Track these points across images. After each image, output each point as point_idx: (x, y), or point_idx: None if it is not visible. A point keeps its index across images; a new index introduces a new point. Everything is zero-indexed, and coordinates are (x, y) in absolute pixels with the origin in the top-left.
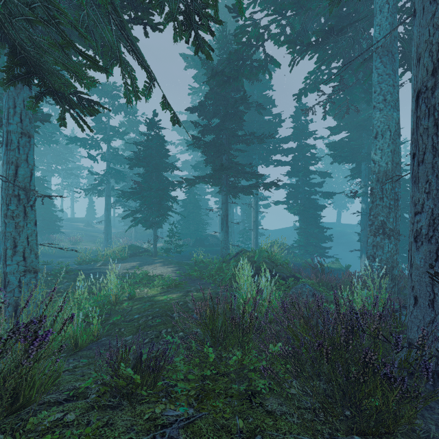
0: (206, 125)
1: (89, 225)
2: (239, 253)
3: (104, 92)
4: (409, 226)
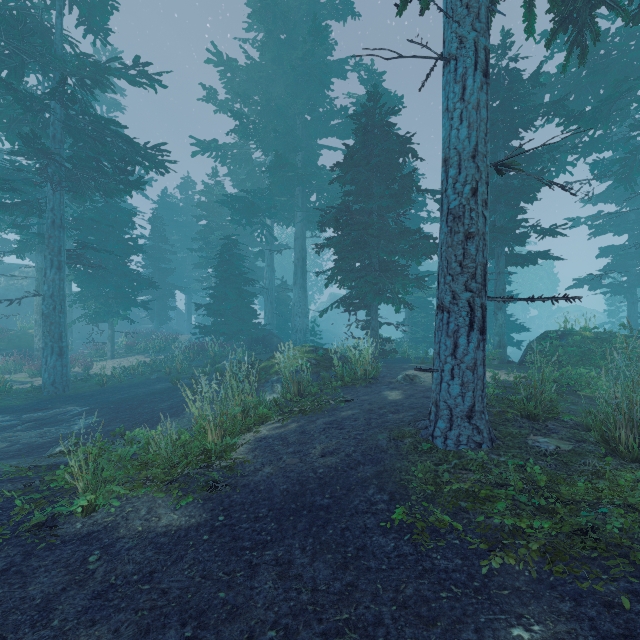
0: (510, 159)
1: None
2: (558, 335)
3: None
4: None
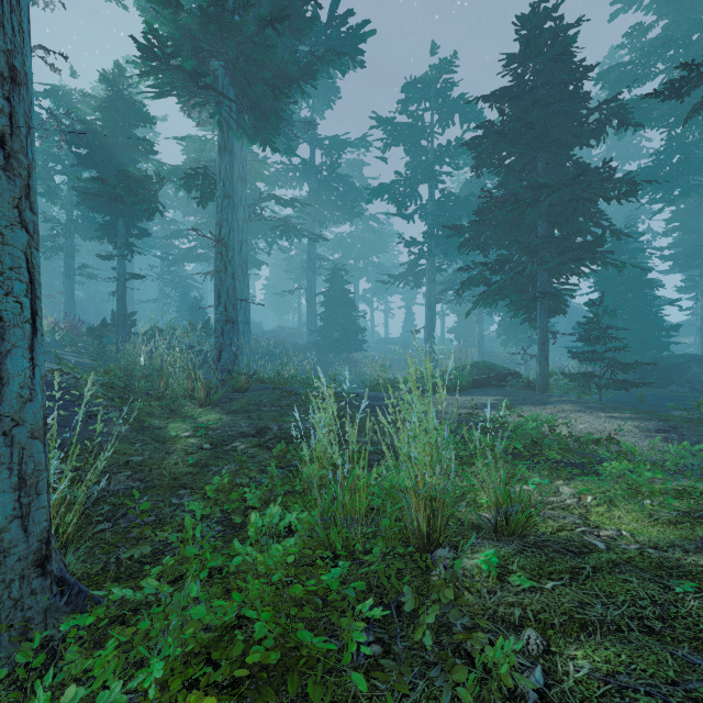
0: None
1: (405, 347)
2: None
3: (424, 86)
4: None
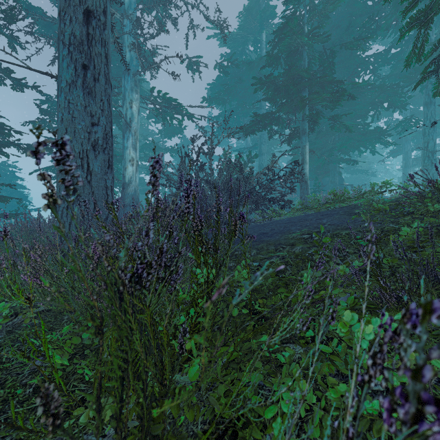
0: None
1: None
2: None
3: None
4: (81, 133)
